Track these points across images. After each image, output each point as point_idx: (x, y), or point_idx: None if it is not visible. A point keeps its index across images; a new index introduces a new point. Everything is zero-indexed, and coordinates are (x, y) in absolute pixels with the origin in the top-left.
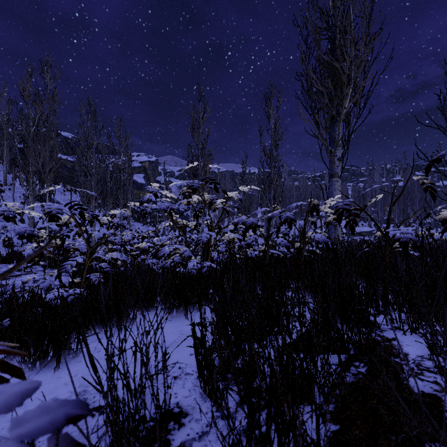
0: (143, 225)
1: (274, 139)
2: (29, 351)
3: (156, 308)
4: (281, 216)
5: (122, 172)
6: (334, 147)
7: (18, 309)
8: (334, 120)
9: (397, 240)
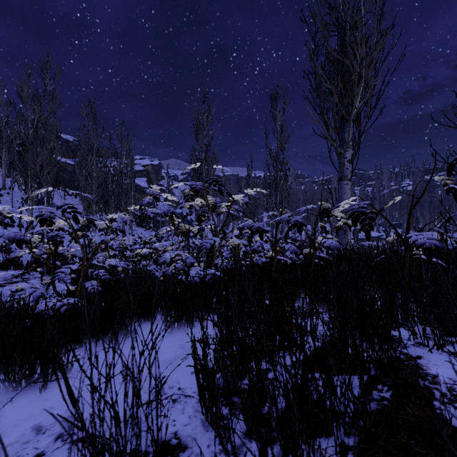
0: (146, 230)
1: (281, 141)
2: (13, 369)
3: (151, 324)
4: (289, 221)
5: (124, 176)
6: (343, 149)
7: (5, 321)
8: (344, 120)
9: (419, 246)
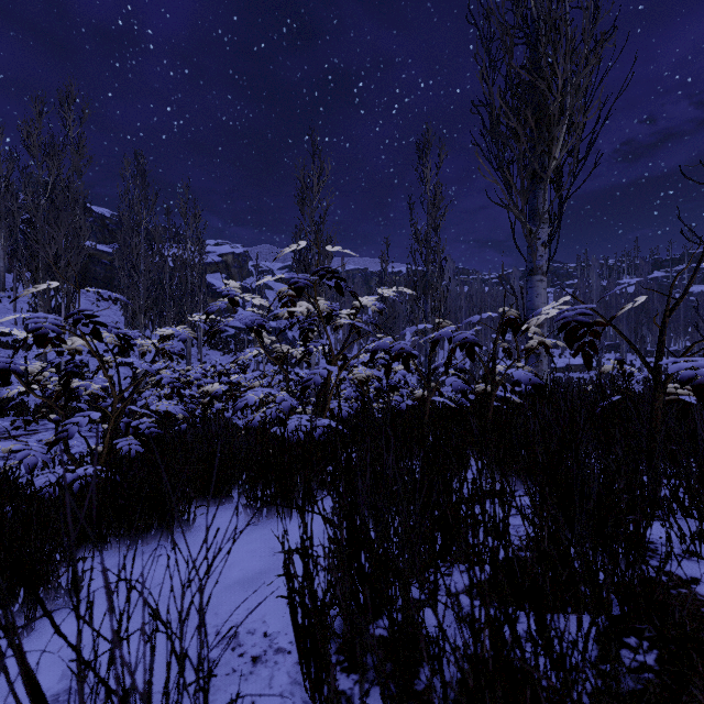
0: (223, 354)
1: (433, 216)
2: None
3: (208, 529)
4: (450, 339)
5: (190, 270)
6: (535, 224)
7: None
8: (537, 178)
9: (686, 381)
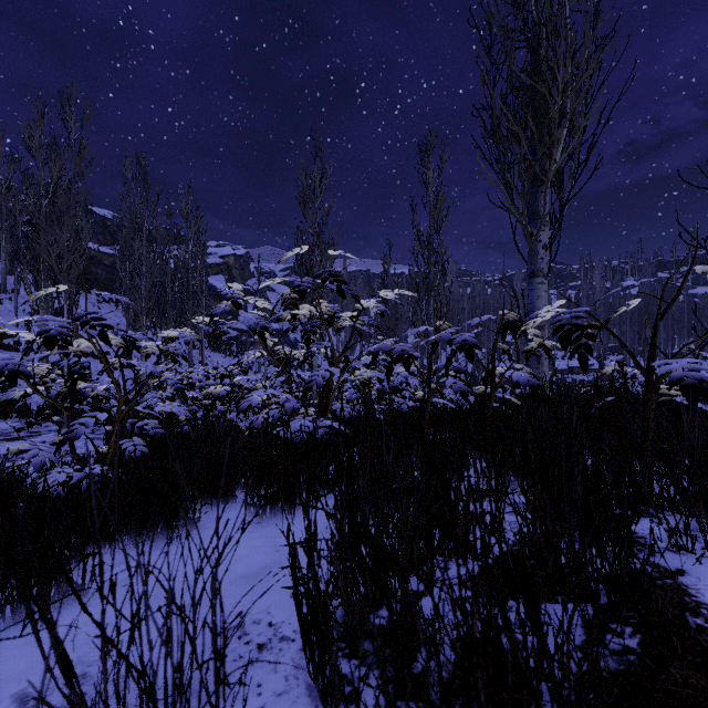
0: (225, 356)
1: (435, 218)
2: None
3: (218, 520)
4: (451, 341)
5: (191, 272)
6: (536, 227)
7: None
8: (538, 181)
9: (675, 382)
